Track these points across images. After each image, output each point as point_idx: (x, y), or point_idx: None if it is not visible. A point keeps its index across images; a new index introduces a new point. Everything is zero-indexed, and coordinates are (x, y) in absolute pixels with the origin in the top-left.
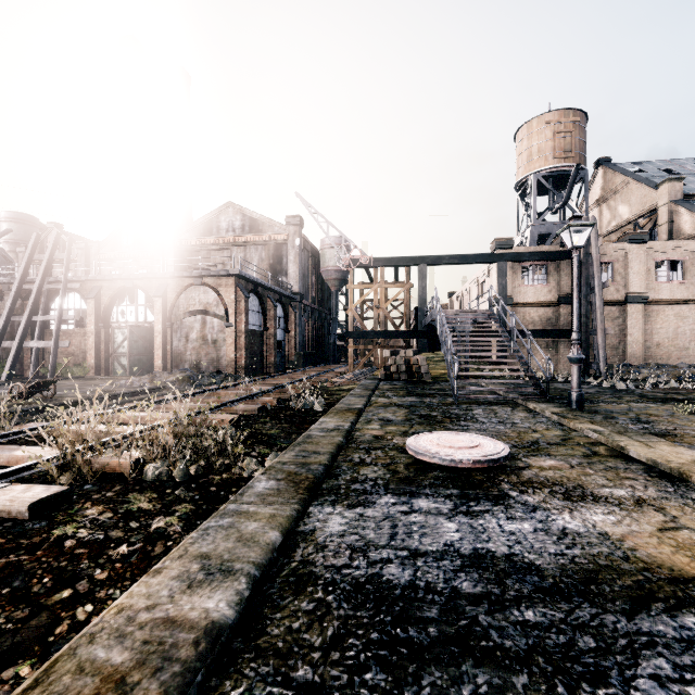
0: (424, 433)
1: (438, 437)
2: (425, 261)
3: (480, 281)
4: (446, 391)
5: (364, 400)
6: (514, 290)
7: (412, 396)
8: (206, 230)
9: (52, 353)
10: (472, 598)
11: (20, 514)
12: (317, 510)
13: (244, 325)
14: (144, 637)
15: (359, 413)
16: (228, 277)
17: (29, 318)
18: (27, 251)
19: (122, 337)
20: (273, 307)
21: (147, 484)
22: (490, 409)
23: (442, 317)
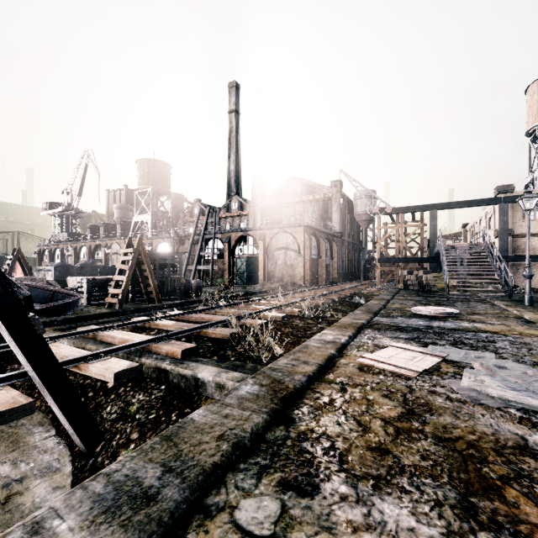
0: (420, 306)
1: (426, 307)
2: (435, 207)
3: (487, 217)
4: (444, 295)
5: (390, 296)
6: (515, 224)
7: (419, 297)
8: (279, 195)
9: (211, 272)
10: (423, 328)
11: (279, 319)
12: (378, 318)
13: (309, 255)
14: (350, 322)
15: (388, 300)
16: (300, 227)
17: (199, 254)
18: (196, 218)
19: (240, 263)
20: (324, 243)
21: (307, 318)
22: (466, 303)
23: (442, 250)
